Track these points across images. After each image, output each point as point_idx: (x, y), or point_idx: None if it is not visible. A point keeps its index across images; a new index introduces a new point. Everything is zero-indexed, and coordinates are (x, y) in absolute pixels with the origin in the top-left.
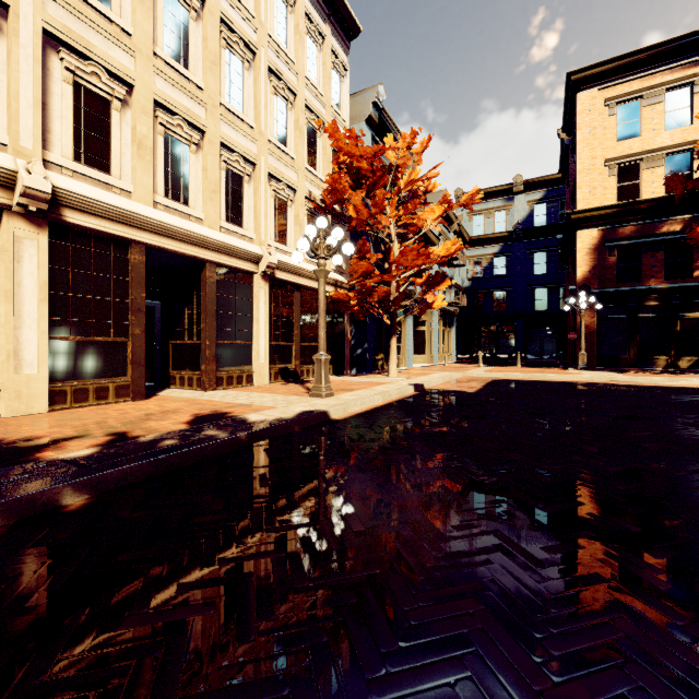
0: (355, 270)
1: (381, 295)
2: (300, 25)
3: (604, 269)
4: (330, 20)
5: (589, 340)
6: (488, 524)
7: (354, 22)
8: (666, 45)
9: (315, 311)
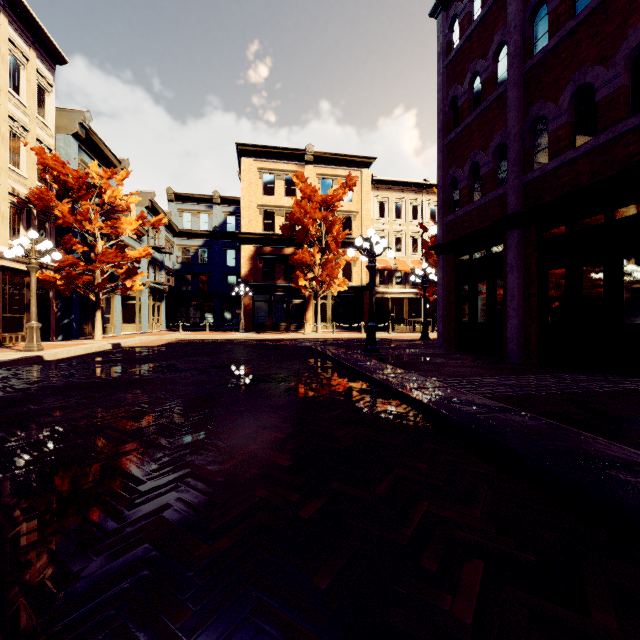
0: (62, 260)
1: (86, 280)
2: (3, 49)
3: (257, 271)
4: (35, 46)
5: (249, 314)
6: (114, 371)
7: (61, 54)
8: (285, 150)
9: (18, 288)
